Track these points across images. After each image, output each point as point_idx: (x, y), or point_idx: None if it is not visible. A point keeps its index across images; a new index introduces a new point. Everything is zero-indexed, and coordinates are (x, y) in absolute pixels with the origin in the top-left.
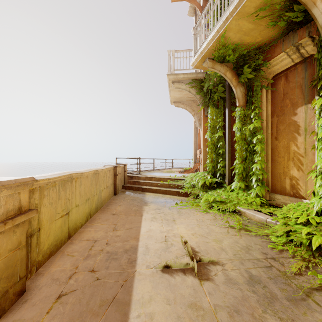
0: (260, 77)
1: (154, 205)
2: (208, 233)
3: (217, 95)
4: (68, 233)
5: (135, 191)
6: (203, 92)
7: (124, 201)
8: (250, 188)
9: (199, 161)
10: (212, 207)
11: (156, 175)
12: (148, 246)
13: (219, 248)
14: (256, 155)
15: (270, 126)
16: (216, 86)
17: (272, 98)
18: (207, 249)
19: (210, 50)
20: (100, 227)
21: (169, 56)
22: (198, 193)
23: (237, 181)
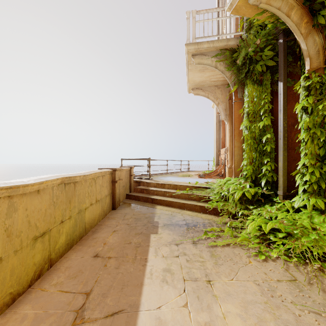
0: None
1: (168, 232)
2: None
3: (261, 64)
4: None
5: (142, 203)
6: (235, 67)
7: (123, 222)
8: None
9: (224, 163)
10: (272, 245)
11: (170, 181)
12: None
13: None
14: None
15: None
16: (259, 51)
17: None
18: None
19: None
20: (53, 301)
21: (188, 19)
22: (235, 211)
23: (305, 196)
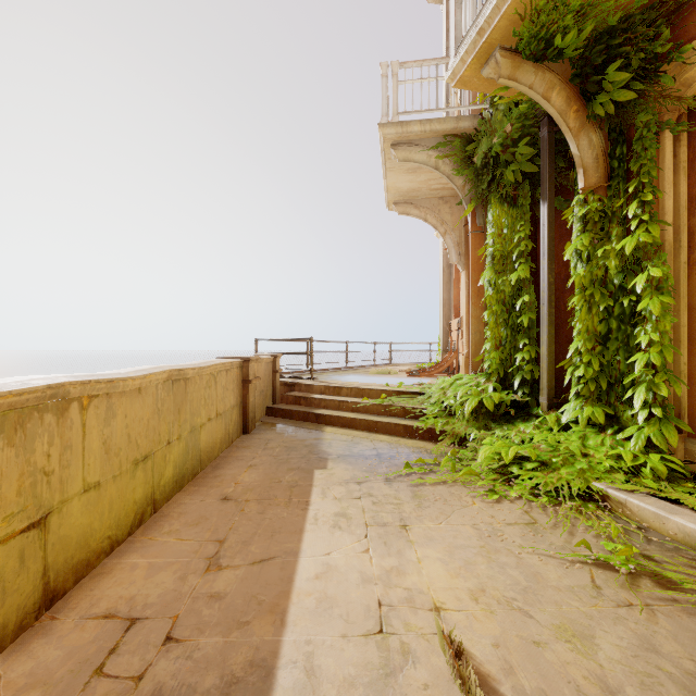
0: (657, 95)
1: (345, 466)
2: (525, 590)
3: (514, 169)
4: (41, 589)
5: (298, 424)
6: (471, 169)
7: (265, 453)
8: (624, 423)
9: (457, 348)
10: (513, 480)
11: (352, 382)
12: (314, 661)
13: (596, 686)
14: (644, 328)
15: (686, 240)
16: (511, 145)
17: (694, 157)
18: (546, 691)
19: (507, 17)
20: (171, 550)
21: (384, 78)
22: (465, 433)
23: (579, 403)
